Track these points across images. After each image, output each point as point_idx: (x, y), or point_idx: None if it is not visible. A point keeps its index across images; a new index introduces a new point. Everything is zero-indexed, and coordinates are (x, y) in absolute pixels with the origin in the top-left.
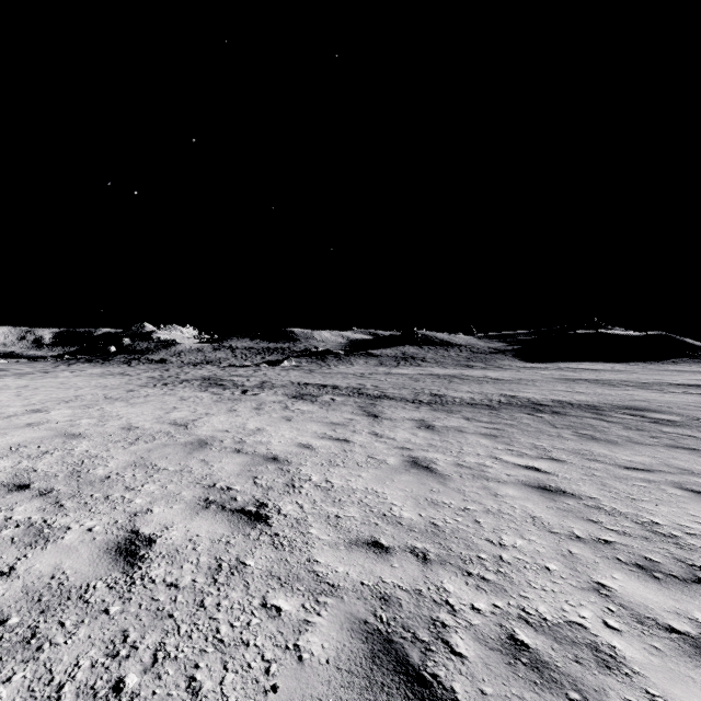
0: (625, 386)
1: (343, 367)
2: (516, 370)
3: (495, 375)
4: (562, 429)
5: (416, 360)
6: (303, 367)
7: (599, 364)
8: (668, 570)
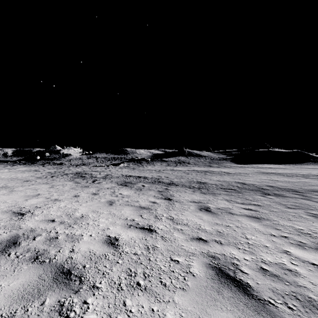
0: (296, 176)
1: (150, 166)
2: (234, 168)
3: (226, 170)
4: (295, 210)
5: (185, 163)
6: (130, 166)
7: (272, 165)
8: None
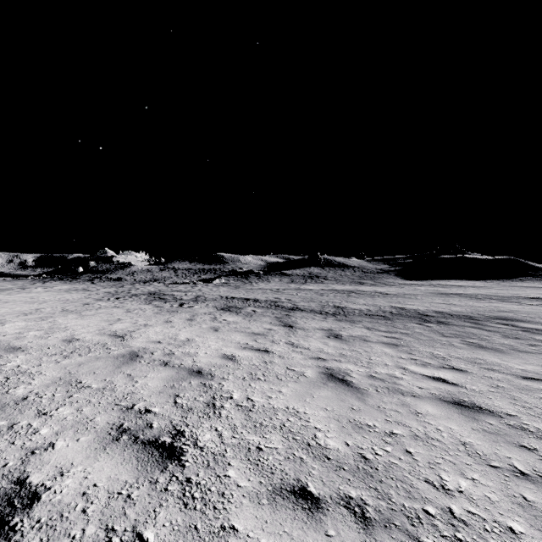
0: (489, 299)
1: (262, 284)
2: (399, 286)
3: (383, 290)
4: (451, 338)
5: (320, 279)
6: (231, 284)
7: (463, 281)
8: None
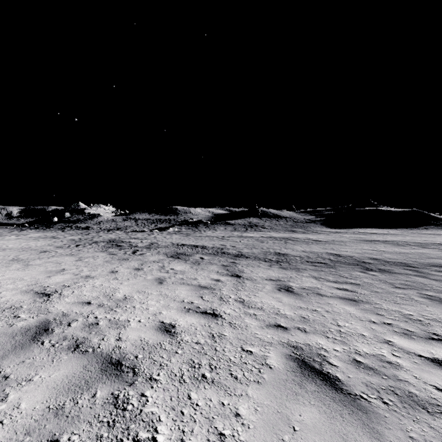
0: (411, 245)
1: (209, 232)
2: (326, 234)
3: (314, 237)
4: (405, 290)
5: (258, 227)
6: (183, 232)
7: (378, 229)
8: None
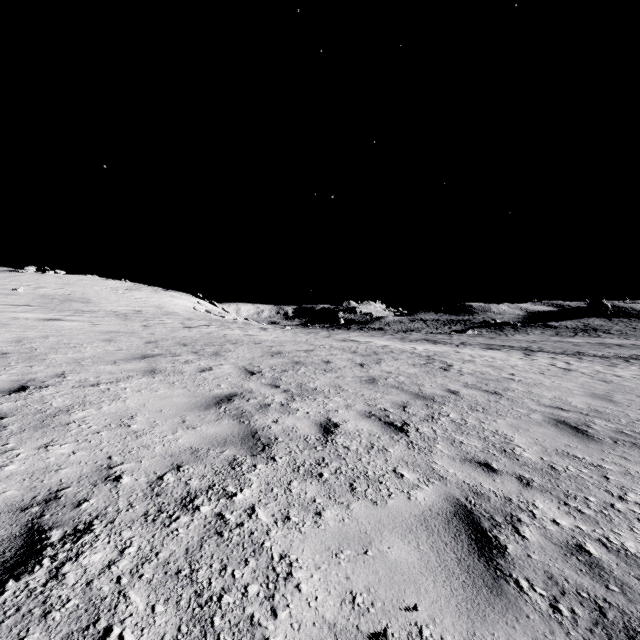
0: None
1: (519, 336)
2: None
3: None
4: (626, 363)
5: (597, 332)
6: (484, 335)
7: None
8: (571, 366)
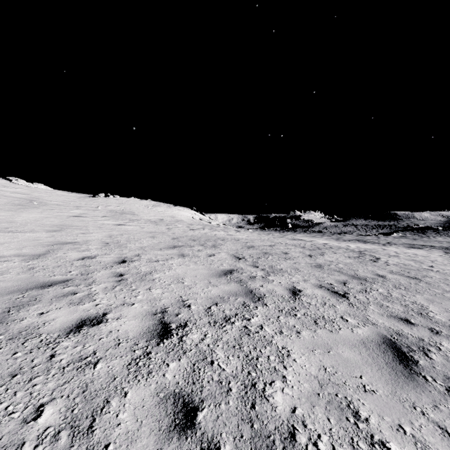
0: None
1: (440, 238)
2: None
3: None
4: None
5: None
6: (408, 237)
7: None
8: None
